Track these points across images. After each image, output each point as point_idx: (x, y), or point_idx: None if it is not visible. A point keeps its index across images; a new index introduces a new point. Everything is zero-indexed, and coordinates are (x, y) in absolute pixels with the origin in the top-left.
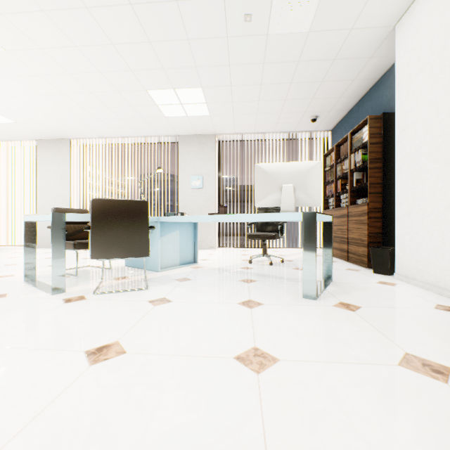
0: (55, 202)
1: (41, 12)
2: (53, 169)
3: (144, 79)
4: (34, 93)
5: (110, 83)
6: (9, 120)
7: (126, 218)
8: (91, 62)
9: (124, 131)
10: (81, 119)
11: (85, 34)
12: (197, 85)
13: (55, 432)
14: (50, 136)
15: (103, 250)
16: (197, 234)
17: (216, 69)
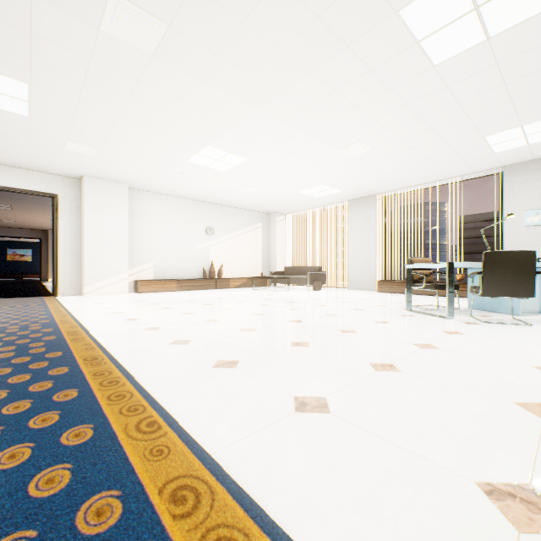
0: (362, 251)
1: (417, 119)
2: (360, 223)
3: (485, 130)
4: (371, 169)
5: (445, 143)
6: (339, 191)
7: (513, 265)
8: (436, 134)
9: (433, 177)
10: (397, 177)
11: (444, 118)
12: None
13: None
14: (361, 195)
15: (491, 290)
16: None
17: None
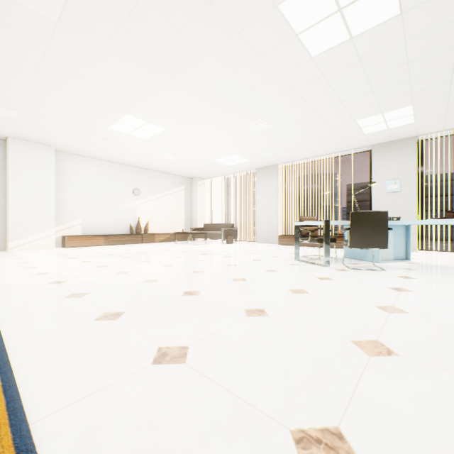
0: (267, 211)
1: (303, 102)
2: (266, 188)
3: (356, 115)
4: (272, 143)
5: (327, 124)
6: (248, 160)
7: (372, 223)
8: (320, 116)
9: (321, 152)
10: (293, 151)
11: (325, 103)
12: (408, 104)
13: (411, 302)
14: (266, 165)
15: (356, 243)
16: (409, 235)
17: (434, 88)
